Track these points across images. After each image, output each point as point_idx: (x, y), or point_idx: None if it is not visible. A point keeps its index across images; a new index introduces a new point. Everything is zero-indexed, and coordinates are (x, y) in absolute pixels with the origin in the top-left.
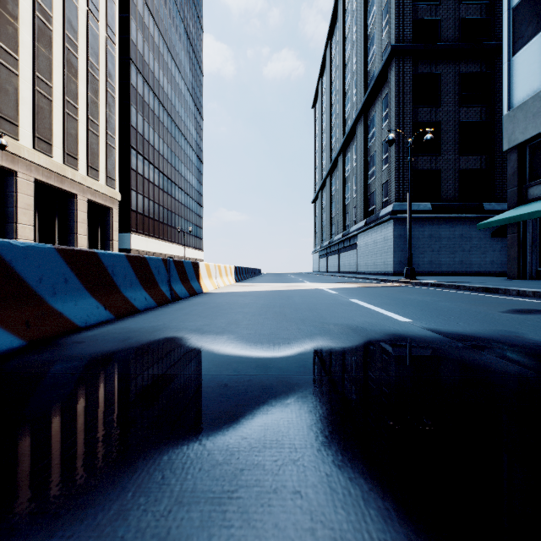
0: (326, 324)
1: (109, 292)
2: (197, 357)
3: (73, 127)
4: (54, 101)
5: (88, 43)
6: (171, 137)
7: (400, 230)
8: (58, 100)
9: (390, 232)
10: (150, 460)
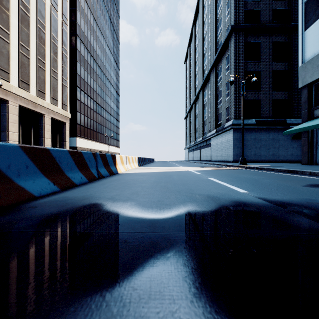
0: (194, 194)
1: (57, 174)
2: (108, 219)
3: (42, 74)
4: (31, 58)
5: (51, 24)
6: (100, 80)
7: (236, 135)
8: (33, 58)
9: (231, 136)
10: (59, 311)
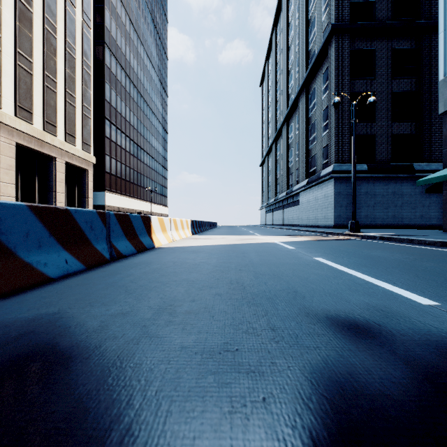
0: (312, 311)
1: None
2: None
3: (52, 98)
4: (34, 74)
5: (66, 26)
6: (140, 110)
7: (339, 188)
8: (38, 74)
9: (331, 189)
10: None
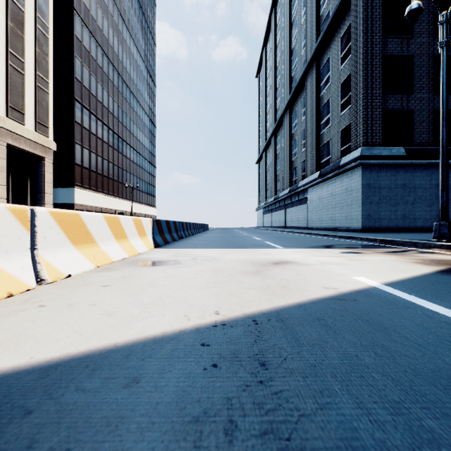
0: None
1: None
2: None
3: None
4: None
5: None
6: (122, 97)
7: (369, 178)
8: None
9: (357, 181)
10: None
